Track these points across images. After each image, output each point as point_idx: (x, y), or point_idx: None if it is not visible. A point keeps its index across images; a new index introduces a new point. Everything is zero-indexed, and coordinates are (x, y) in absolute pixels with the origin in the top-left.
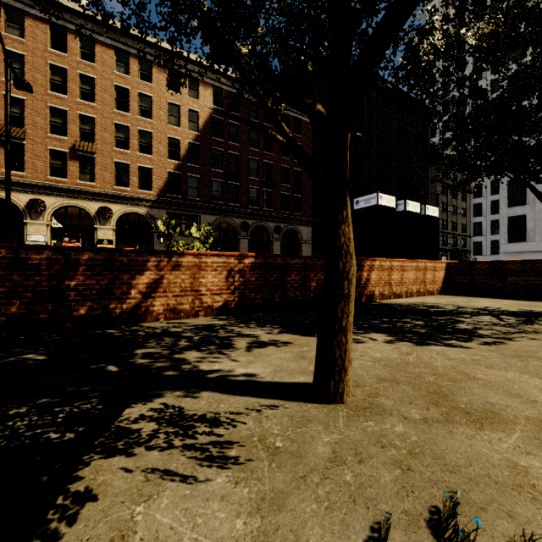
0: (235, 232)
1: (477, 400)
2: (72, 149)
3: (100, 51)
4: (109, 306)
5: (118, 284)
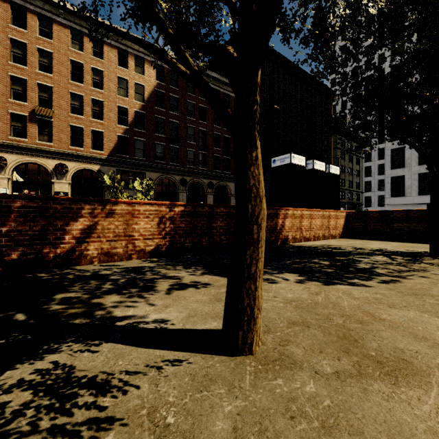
0: (175, 187)
1: (386, 345)
2: (31, 113)
3: (57, 29)
4: (43, 250)
5: (52, 230)
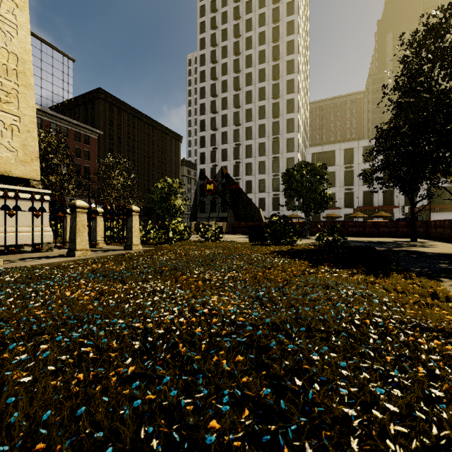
0: None
1: None
2: None
3: None
4: None
5: None
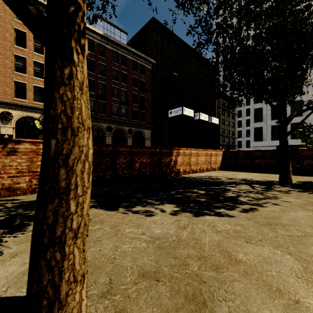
0: (103, 132)
1: (237, 309)
2: None
3: (2, 3)
4: None
5: None
